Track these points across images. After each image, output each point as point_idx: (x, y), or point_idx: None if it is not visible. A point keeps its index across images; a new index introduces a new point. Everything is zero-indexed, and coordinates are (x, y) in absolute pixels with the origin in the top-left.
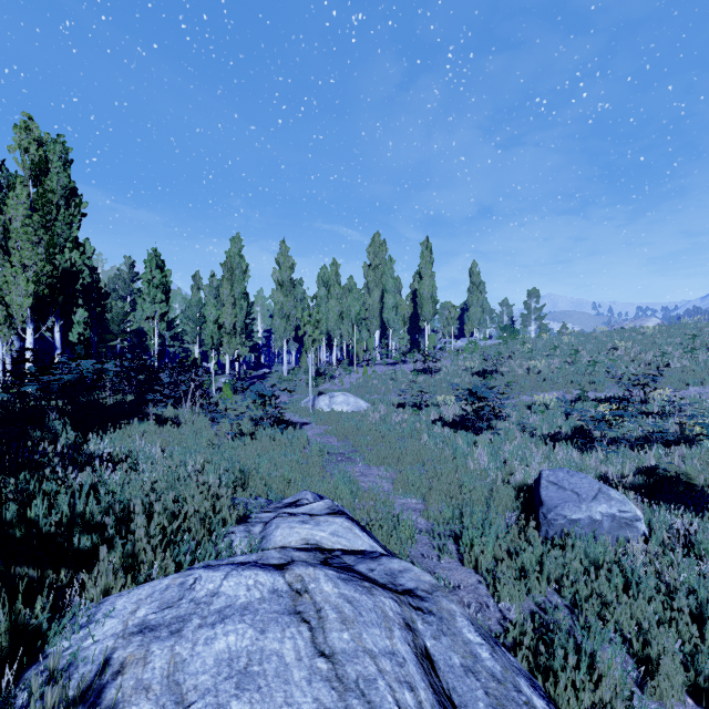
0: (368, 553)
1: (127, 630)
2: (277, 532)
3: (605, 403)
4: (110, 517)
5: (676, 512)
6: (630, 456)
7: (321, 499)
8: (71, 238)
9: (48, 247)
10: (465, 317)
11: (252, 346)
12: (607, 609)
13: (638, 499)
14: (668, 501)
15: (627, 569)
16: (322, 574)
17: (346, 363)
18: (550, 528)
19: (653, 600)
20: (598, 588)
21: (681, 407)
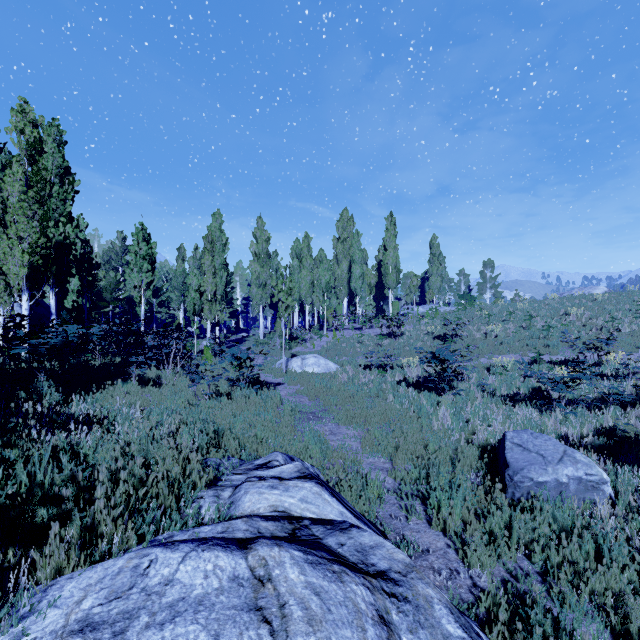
0: (337, 523)
1: (68, 628)
2: (246, 497)
3: (560, 366)
4: (68, 489)
5: (639, 474)
6: (588, 417)
7: (292, 460)
8: (65, 213)
9: (42, 221)
10: (426, 286)
11: (231, 312)
12: (580, 577)
13: (600, 460)
14: (630, 462)
15: (599, 536)
16: (288, 556)
17: (317, 328)
18: (516, 491)
19: (626, 569)
20: (570, 556)
21: (634, 369)
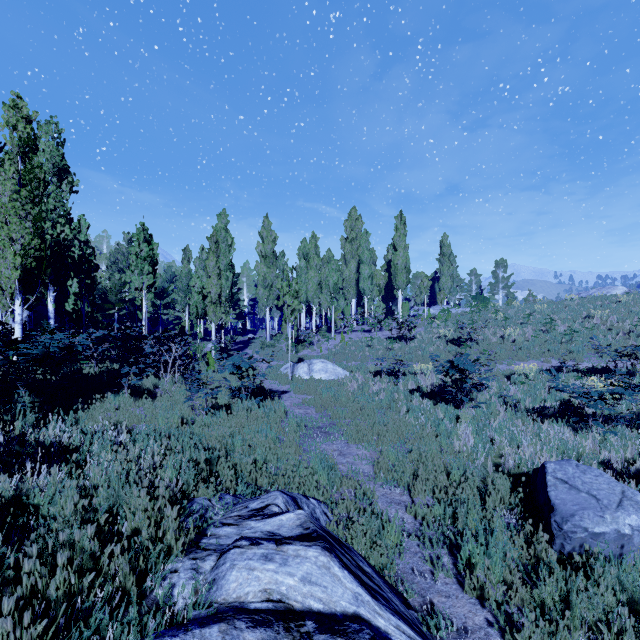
0: (352, 632)
1: None
2: (231, 575)
3: (589, 375)
4: None
5: None
6: (631, 438)
7: (294, 501)
8: (63, 214)
9: (35, 221)
10: (436, 286)
11: (238, 313)
12: None
13: None
14: None
15: None
16: None
17: (324, 330)
18: (566, 542)
19: None
20: None
21: None
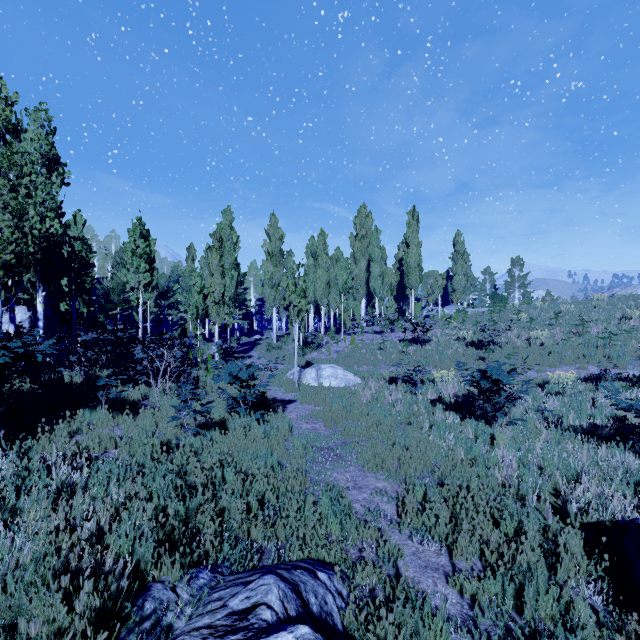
0: None
1: None
2: None
3: None
4: None
5: None
6: None
7: (295, 592)
8: (53, 207)
9: (14, 213)
10: (449, 285)
11: (244, 314)
12: None
13: None
14: None
15: None
16: None
17: (333, 331)
18: None
19: None
20: None
21: None
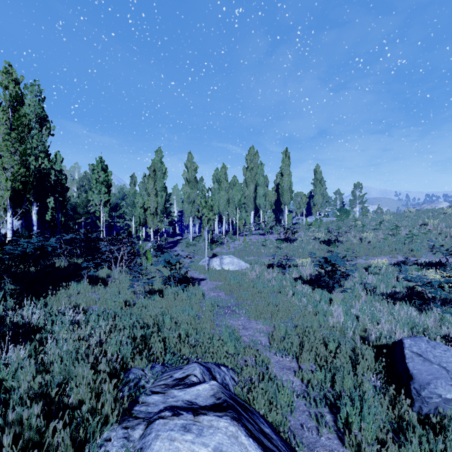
0: None
1: None
2: (155, 444)
3: (427, 268)
4: None
5: None
6: None
7: (209, 371)
8: (43, 150)
9: (21, 155)
10: (311, 202)
11: (170, 221)
12: None
13: None
14: None
15: None
16: None
17: (231, 233)
18: (423, 405)
19: None
20: None
21: None
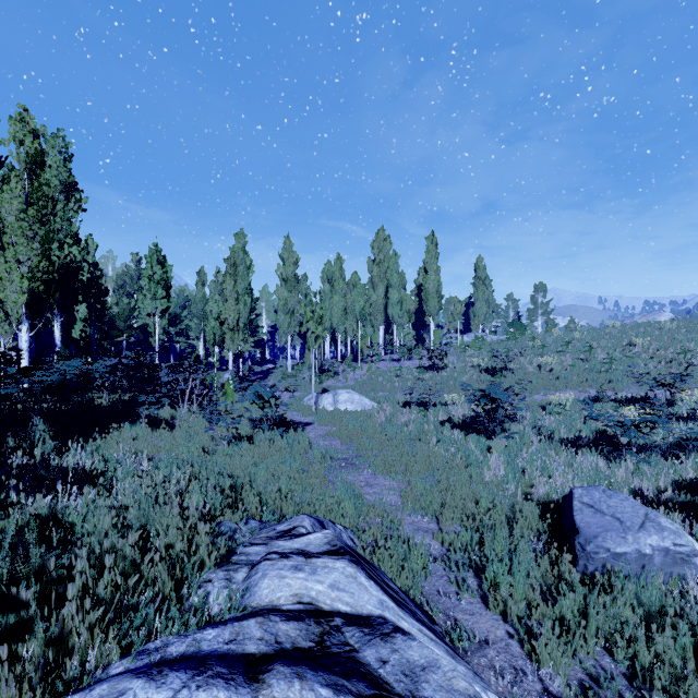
0: (377, 624)
1: None
2: (263, 582)
3: (627, 405)
4: (29, 590)
5: None
6: (664, 467)
7: (321, 524)
8: (71, 234)
9: (43, 242)
10: (471, 312)
11: (256, 341)
12: (677, 682)
13: (686, 522)
14: None
15: None
16: None
17: (350, 359)
18: (589, 563)
19: None
20: (664, 654)
21: None
